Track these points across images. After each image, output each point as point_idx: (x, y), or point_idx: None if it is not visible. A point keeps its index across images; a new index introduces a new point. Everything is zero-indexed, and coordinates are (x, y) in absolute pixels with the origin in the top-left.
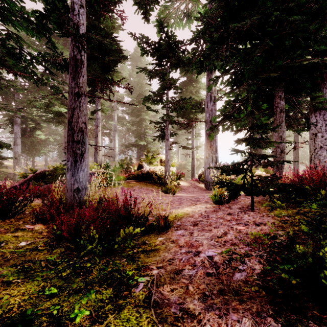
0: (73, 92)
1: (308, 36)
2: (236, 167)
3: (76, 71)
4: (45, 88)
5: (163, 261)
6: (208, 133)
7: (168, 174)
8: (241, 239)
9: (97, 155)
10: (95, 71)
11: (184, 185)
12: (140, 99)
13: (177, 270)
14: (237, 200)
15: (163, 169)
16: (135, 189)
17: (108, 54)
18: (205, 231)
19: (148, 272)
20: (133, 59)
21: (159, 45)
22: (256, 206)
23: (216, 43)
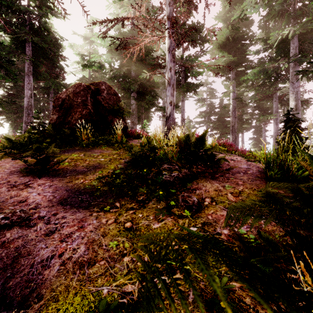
0: None
1: None
2: None
3: None
4: None
5: None
6: None
7: None
8: None
9: None
10: None
11: None
12: None
13: None
14: None
15: None
16: None
17: None
18: None
19: None
20: None
21: None
22: None
23: None
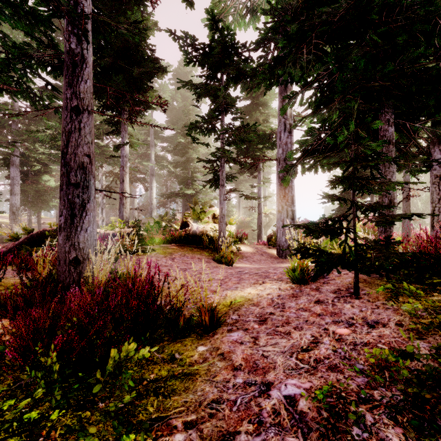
0: (69, 106)
1: (430, 30)
2: (329, 225)
3: (74, 73)
4: (53, 115)
5: (199, 406)
6: (281, 176)
7: (224, 235)
8: (346, 356)
9: (124, 208)
10: (119, 87)
11: (246, 251)
12: (186, 131)
13: (224, 434)
14: (328, 276)
15: (217, 228)
16: (175, 257)
17: (138, 64)
18: (278, 335)
19: (165, 439)
20: (177, 76)
21: (211, 49)
22: (362, 289)
23: (293, 41)
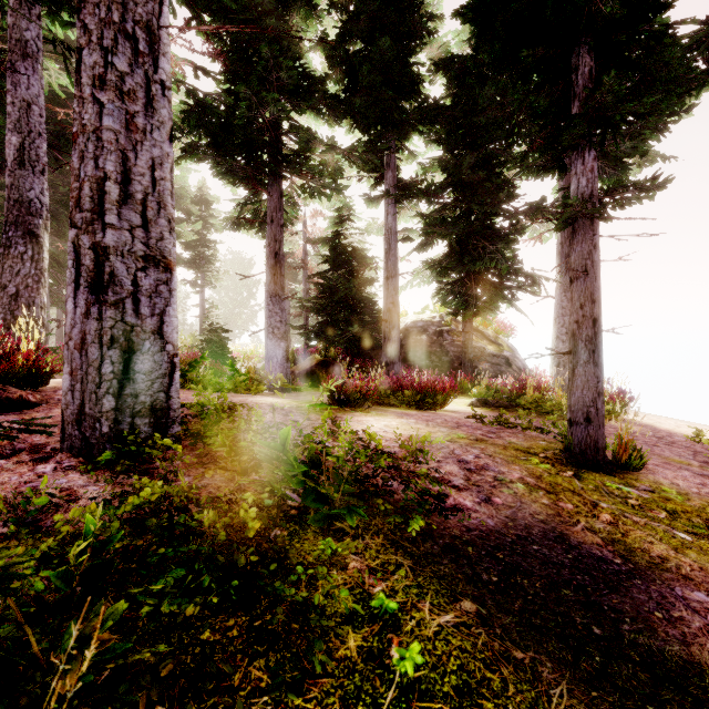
0: None
1: None
2: None
3: None
4: None
5: None
6: None
7: None
8: None
9: None
10: None
11: None
12: None
13: None
14: None
15: None
16: None
17: None
18: None
19: None
20: None
21: None
22: None
23: None
